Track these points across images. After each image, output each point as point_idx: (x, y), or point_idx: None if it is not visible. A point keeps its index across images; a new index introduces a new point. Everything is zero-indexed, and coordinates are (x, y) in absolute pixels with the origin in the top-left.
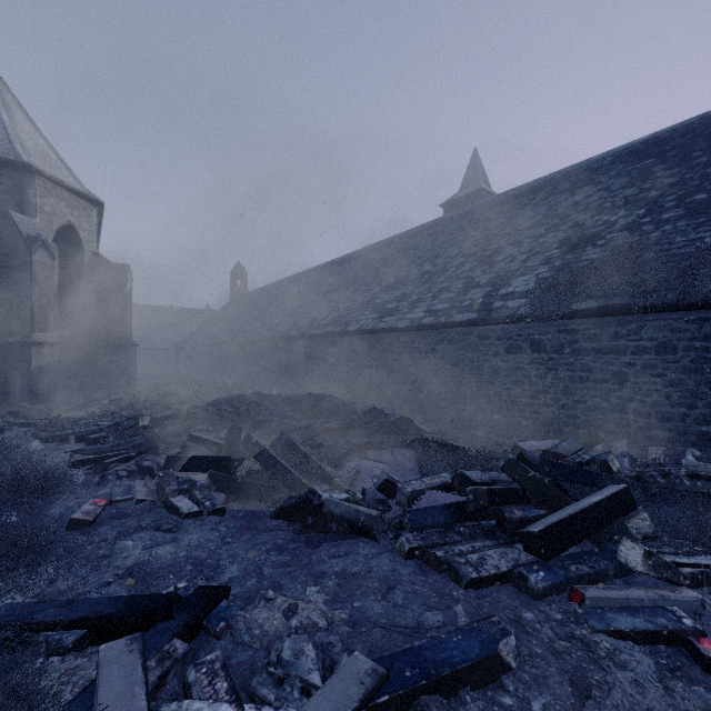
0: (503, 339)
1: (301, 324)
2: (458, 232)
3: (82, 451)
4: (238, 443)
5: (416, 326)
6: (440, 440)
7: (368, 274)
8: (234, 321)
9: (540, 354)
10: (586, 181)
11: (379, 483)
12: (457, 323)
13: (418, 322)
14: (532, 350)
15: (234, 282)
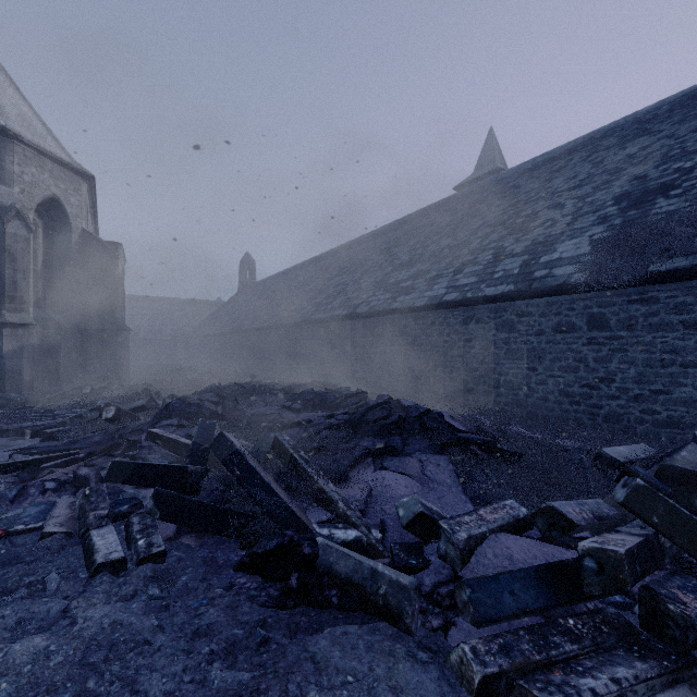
0: (549, 315)
1: (307, 310)
2: (480, 204)
3: (26, 450)
4: (208, 445)
5: (436, 303)
6: (482, 442)
7: (379, 255)
8: (241, 310)
9: (601, 332)
10: (638, 133)
11: (408, 518)
12: (488, 298)
13: (439, 299)
14: (590, 327)
15: (243, 273)
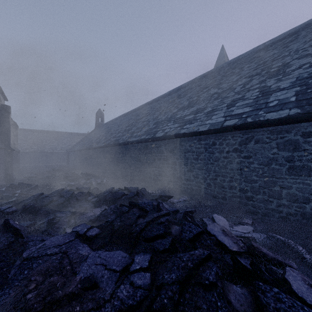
0: None
1: (125, 136)
2: (232, 69)
3: None
4: None
5: (218, 128)
6: None
7: (168, 104)
8: (94, 137)
9: None
10: None
11: None
12: (271, 121)
13: (220, 125)
14: None
15: (97, 119)
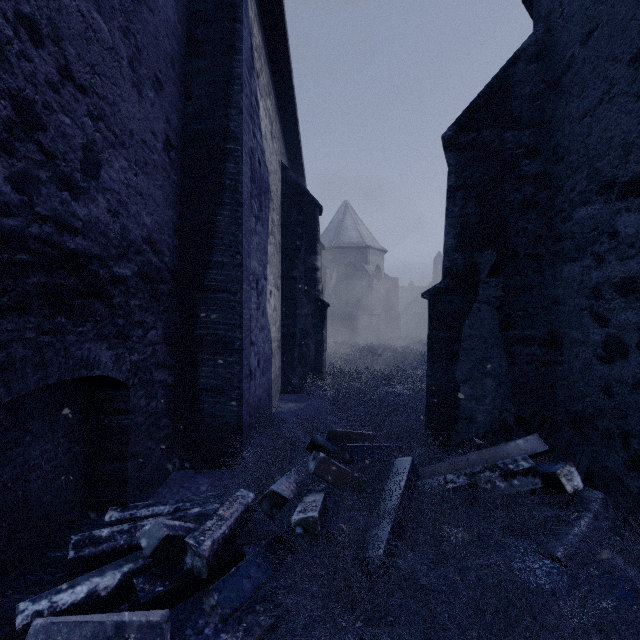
0: None
1: None
2: None
3: None
4: None
5: None
6: None
7: None
8: None
9: None
10: None
11: None
12: None
13: None
14: None
15: (436, 267)
